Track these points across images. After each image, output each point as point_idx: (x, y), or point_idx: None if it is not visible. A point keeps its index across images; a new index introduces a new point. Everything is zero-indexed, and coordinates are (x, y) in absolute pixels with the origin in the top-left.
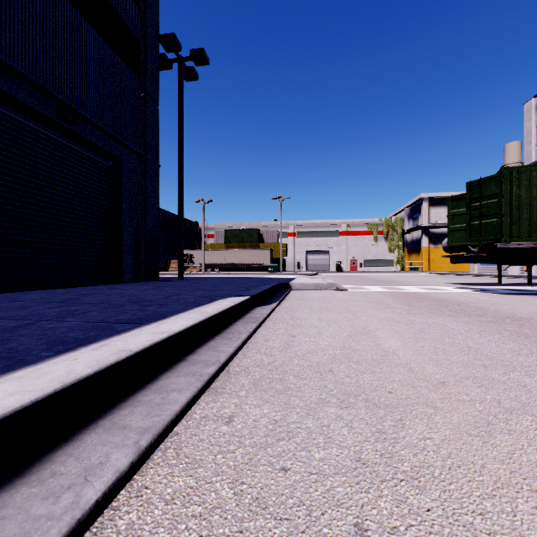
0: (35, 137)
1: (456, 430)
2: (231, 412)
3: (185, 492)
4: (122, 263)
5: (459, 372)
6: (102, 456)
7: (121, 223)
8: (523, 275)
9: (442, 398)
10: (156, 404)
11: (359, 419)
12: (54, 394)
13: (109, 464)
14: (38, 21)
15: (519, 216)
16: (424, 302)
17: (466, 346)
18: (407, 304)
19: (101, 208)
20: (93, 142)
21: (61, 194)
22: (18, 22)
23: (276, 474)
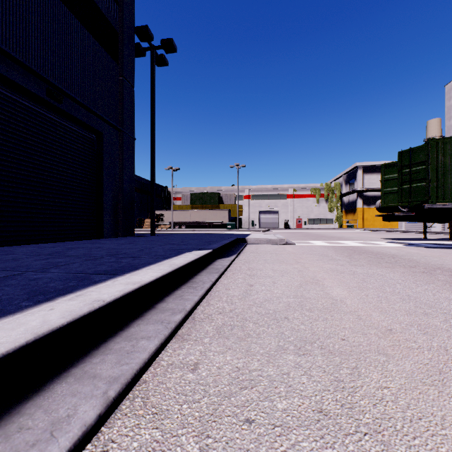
0: (28, 113)
1: (411, 379)
2: (196, 359)
3: (150, 447)
4: (103, 221)
5: (403, 320)
6: (70, 407)
7: (102, 187)
8: (444, 232)
9: (392, 345)
10: (126, 352)
11: (317, 367)
12: (25, 346)
13: (76, 417)
14: (30, 13)
15: (444, 180)
16: (362, 255)
17: (406, 294)
18: (348, 256)
19: (85, 174)
20: (78, 117)
21: (50, 162)
22: (13, 14)
23: (241, 426)
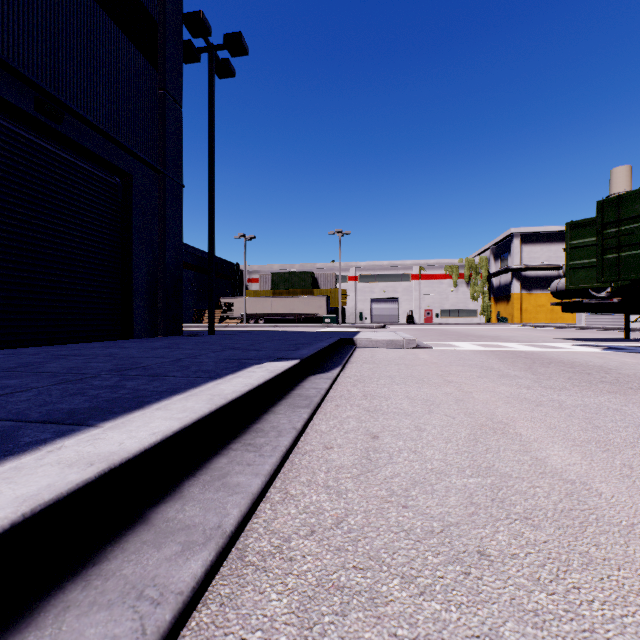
0: (4, 137)
1: None
2: None
3: None
4: (132, 312)
5: None
6: None
7: (130, 259)
8: None
9: None
10: None
11: None
12: None
13: None
14: None
15: None
16: (550, 367)
17: None
18: (527, 370)
19: (103, 239)
20: (90, 148)
21: (44, 217)
22: None
23: None
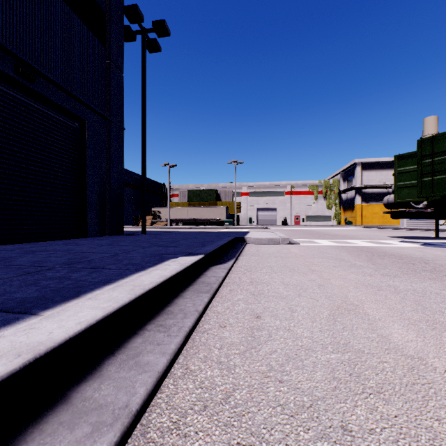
0: None
1: None
2: None
3: None
4: (87, 219)
5: None
6: None
7: (85, 181)
8: None
9: None
10: None
11: None
12: None
13: None
14: None
15: None
16: (385, 259)
17: None
18: (369, 261)
19: (66, 166)
20: (55, 101)
21: (22, 151)
22: None
23: None
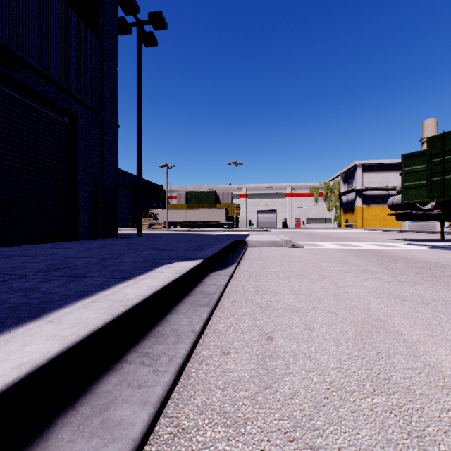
0: None
1: None
2: None
3: None
4: (78, 220)
5: None
6: None
7: (76, 180)
8: None
9: None
10: None
11: None
12: None
13: None
14: None
15: None
16: (397, 263)
17: None
18: (381, 265)
19: (54, 164)
20: (42, 94)
21: (5, 146)
22: None
23: None
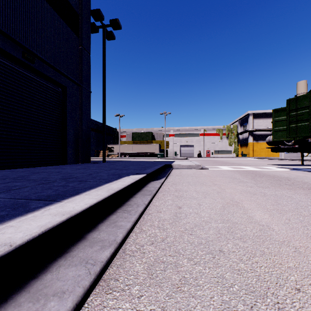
0: (8, 70)
1: None
2: None
3: None
4: (67, 152)
5: None
6: None
7: (66, 127)
8: None
9: None
10: None
11: None
12: None
13: None
14: None
15: None
16: (263, 177)
17: None
18: (252, 179)
19: (53, 117)
20: (47, 75)
21: (26, 107)
22: None
23: None
